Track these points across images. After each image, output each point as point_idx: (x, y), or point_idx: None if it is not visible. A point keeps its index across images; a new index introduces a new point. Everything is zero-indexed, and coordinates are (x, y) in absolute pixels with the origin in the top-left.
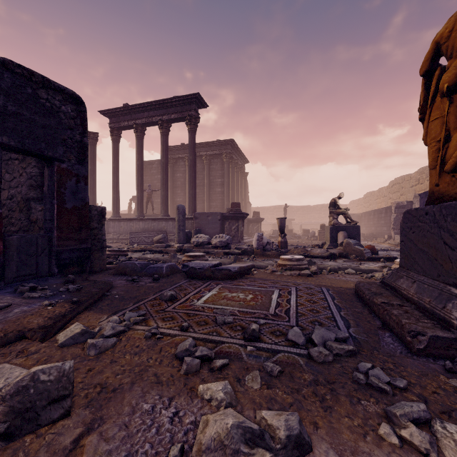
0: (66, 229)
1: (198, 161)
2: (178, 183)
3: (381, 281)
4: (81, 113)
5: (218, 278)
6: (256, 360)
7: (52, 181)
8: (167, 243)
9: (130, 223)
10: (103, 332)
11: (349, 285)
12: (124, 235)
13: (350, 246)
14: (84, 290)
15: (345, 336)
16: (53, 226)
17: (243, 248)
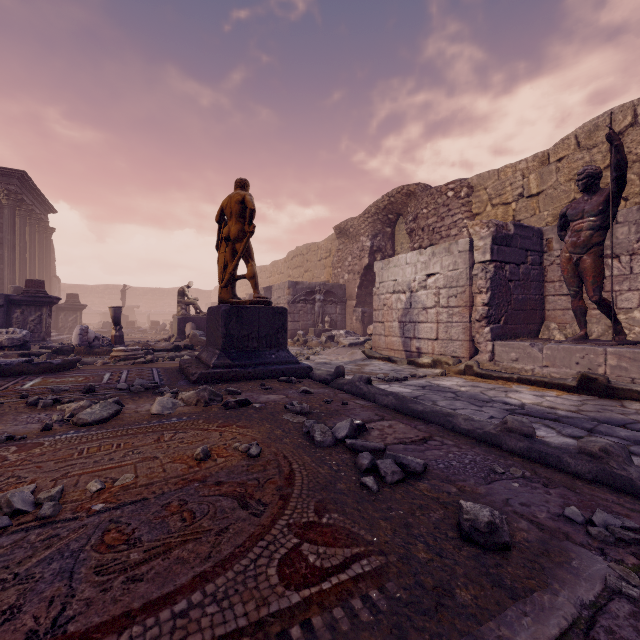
0: None
1: None
2: None
3: (196, 357)
4: None
5: (36, 373)
6: (94, 397)
7: None
8: None
9: None
10: None
11: (178, 365)
12: None
13: (196, 338)
14: None
15: (156, 382)
16: None
17: (55, 347)
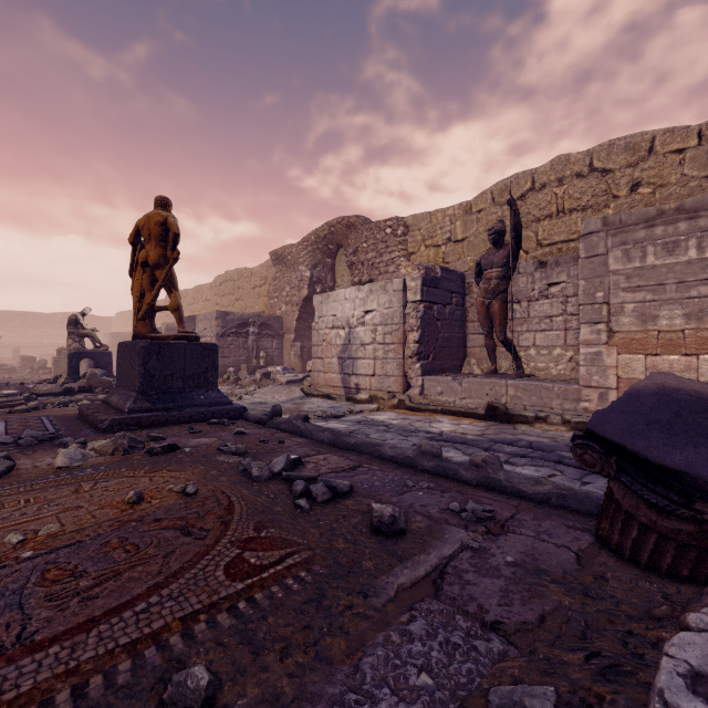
0: None
1: None
2: None
3: (103, 401)
4: None
5: None
6: None
7: None
8: None
9: None
10: None
11: (76, 412)
12: None
13: (96, 378)
14: None
15: (53, 433)
16: None
17: None
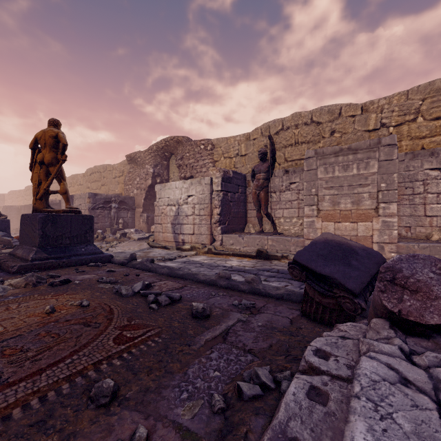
0: None
1: None
2: None
3: (9, 254)
4: None
5: None
6: None
7: None
8: None
9: None
10: None
11: None
12: None
13: None
14: None
15: None
16: None
17: None
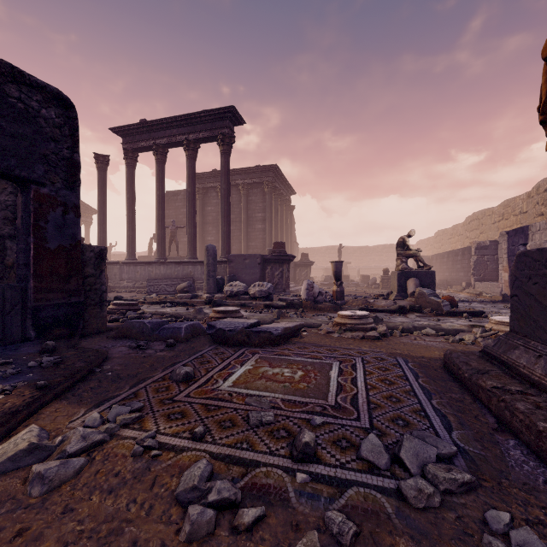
0: (47, 277)
1: (233, 192)
2: (209, 218)
3: (482, 351)
4: (71, 121)
5: (255, 344)
6: (312, 504)
7: (27, 211)
8: (194, 293)
9: (148, 267)
10: (66, 446)
11: (433, 353)
12: (141, 282)
13: (423, 297)
14: (64, 364)
15: (452, 451)
16: (29, 272)
17: (288, 300)
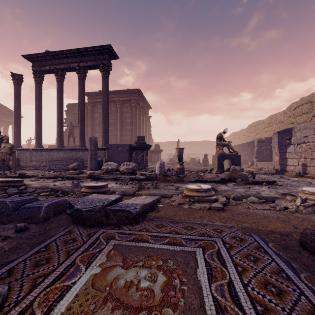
0: None
1: (112, 105)
2: (96, 121)
3: None
4: None
5: (114, 224)
6: None
7: None
8: (81, 170)
9: (51, 152)
10: None
11: (277, 225)
12: (46, 163)
13: (236, 172)
14: None
15: None
16: None
17: (147, 174)
